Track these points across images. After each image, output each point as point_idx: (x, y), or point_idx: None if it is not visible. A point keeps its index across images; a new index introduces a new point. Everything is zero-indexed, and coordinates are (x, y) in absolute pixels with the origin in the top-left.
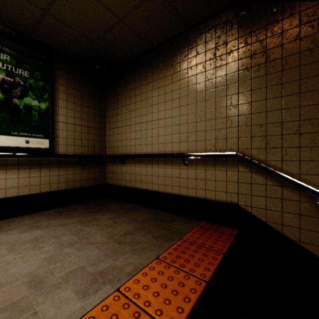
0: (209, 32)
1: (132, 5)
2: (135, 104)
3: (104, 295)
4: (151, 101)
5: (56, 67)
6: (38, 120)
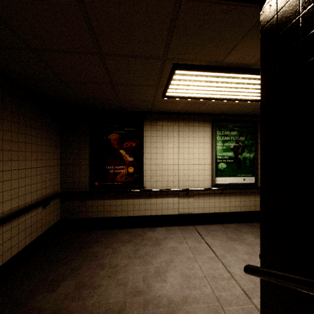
0: None
1: None
2: None
3: None
4: None
5: (257, 127)
6: (249, 165)
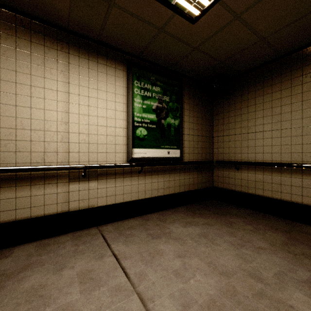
0: None
1: (285, 24)
2: (254, 113)
3: None
4: (280, 109)
5: (182, 89)
6: (173, 134)
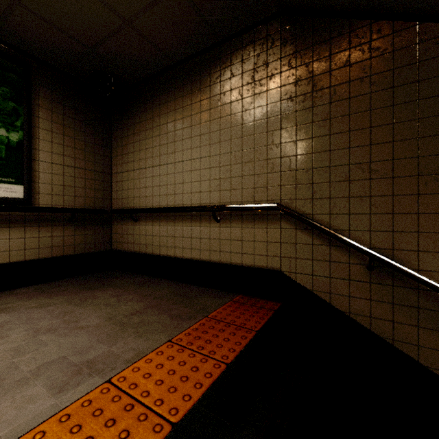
0: (246, 48)
1: (142, 4)
2: (152, 140)
3: (89, 389)
4: (174, 136)
5: (34, 82)
6: (5, 157)
